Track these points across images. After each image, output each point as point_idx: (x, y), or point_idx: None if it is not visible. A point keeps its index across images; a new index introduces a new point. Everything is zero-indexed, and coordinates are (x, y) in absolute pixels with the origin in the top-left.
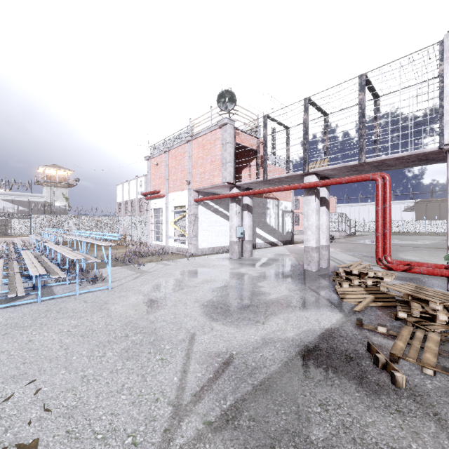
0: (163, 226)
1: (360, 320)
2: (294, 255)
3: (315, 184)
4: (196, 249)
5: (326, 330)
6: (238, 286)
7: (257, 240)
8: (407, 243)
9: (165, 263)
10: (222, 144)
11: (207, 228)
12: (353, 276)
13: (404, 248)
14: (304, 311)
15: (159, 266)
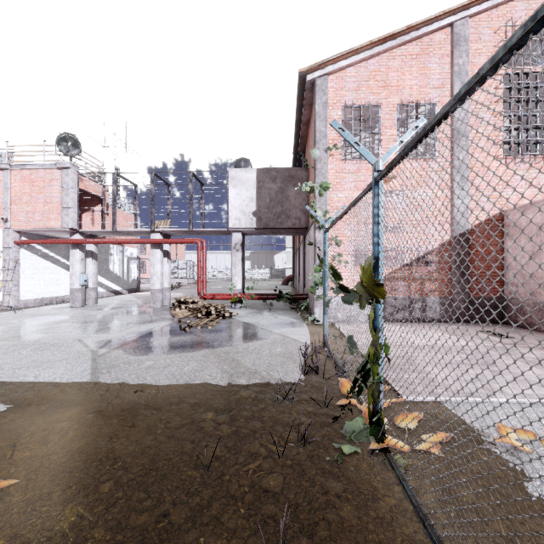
0: None
1: (180, 320)
2: (142, 300)
3: (159, 241)
4: (18, 301)
5: (162, 327)
6: (97, 321)
7: (99, 289)
8: None
9: None
10: (62, 187)
11: (33, 276)
12: (182, 304)
13: None
14: (151, 323)
15: None
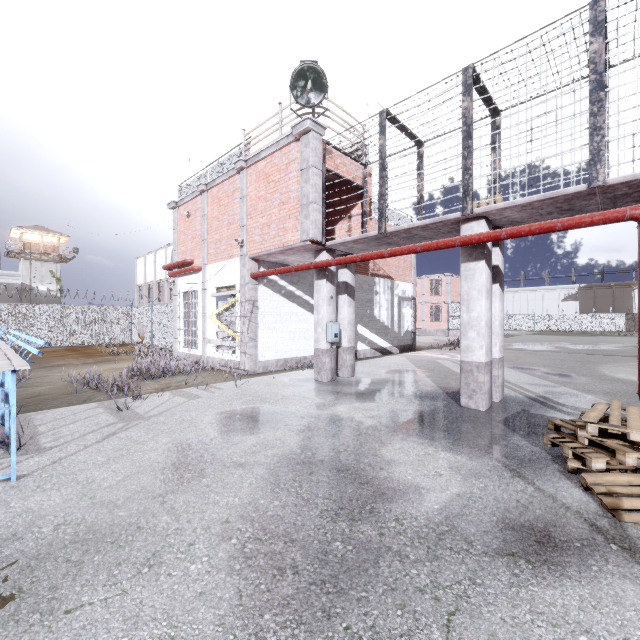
0: (198, 321)
1: None
2: (426, 371)
3: (491, 234)
4: (255, 363)
5: None
6: (338, 462)
7: (360, 346)
8: (591, 349)
9: (190, 393)
10: (300, 169)
11: (274, 325)
12: (612, 441)
13: (594, 356)
14: (554, 584)
15: (176, 400)
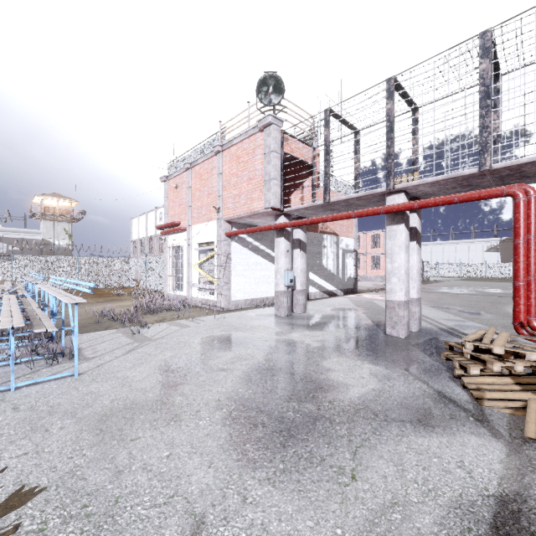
0: (184, 270)
1: None
2: (363, 309)
3: (407, 205)
4: (228, 302)
5: (498, 501)
6: (292, 369)
7: (311, 289)
8: (504, 292)
9: (181, 323)
10: (263, 153)
11: (243, 273)
12: (486, 355)
13: (505, 298)
14: (425, 435)
15: (172, 328)
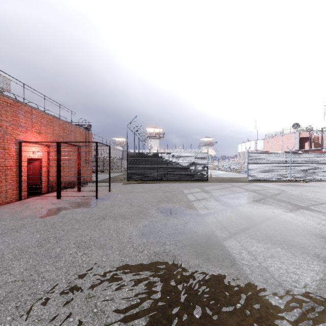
0: None
1: None
2: None
3: (322, 152)
4: None
5: None
6: None
7: None
8: None
9: None
10: (294, 138)
11: None
12: None
13: None
14: None
15: None
